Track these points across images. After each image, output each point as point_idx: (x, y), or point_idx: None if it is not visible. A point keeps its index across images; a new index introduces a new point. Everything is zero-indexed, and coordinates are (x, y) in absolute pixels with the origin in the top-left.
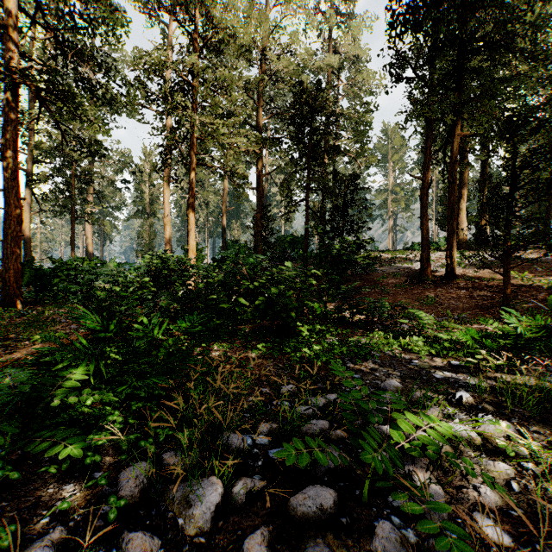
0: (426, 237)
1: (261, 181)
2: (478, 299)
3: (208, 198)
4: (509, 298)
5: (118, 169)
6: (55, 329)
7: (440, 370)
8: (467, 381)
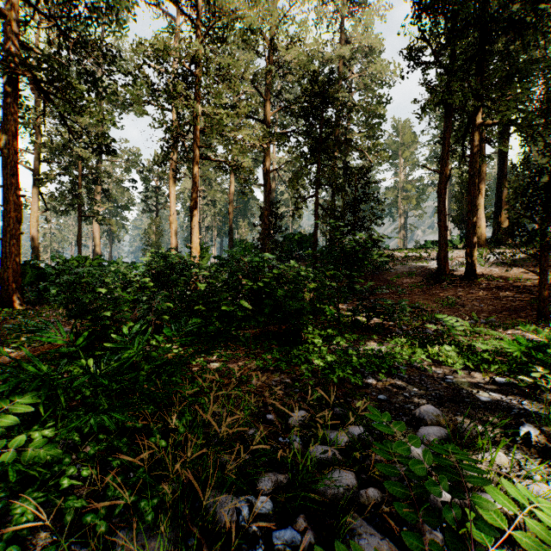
0: (444, 234)
1: (268, 177)
2: (504, 301)
3: (215, 197)
4: (545, 300)
5: (125, 168)
6: None
7: (484, 390)
8: (524, 407)
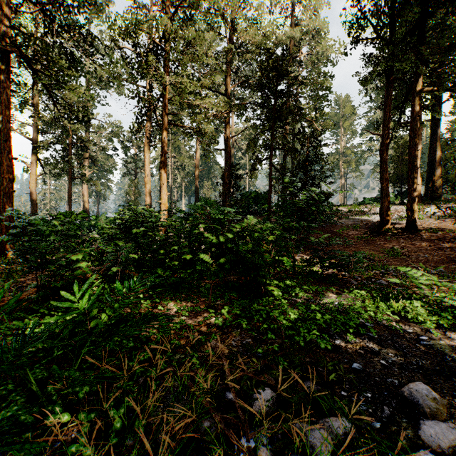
0: (386, 191)
1: (229, 143)
2: (447, 251)
3: (184, 162)
4: None
5: (109, 138)
6: (25, 280)
7: None
8: None
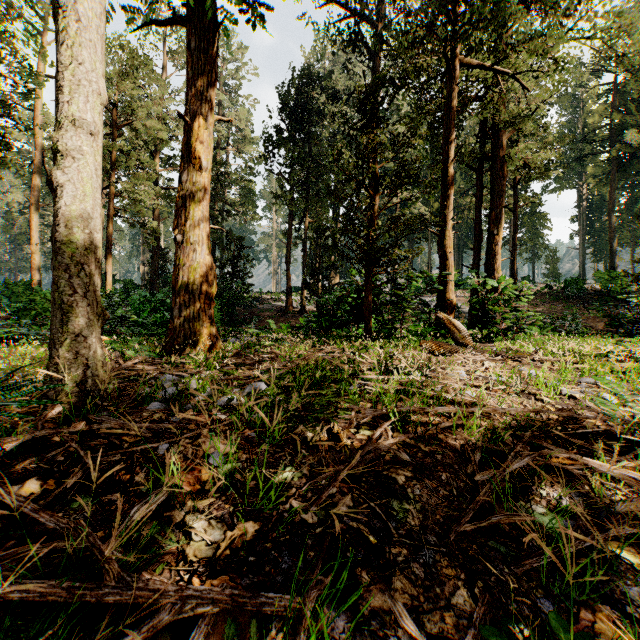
0: (289, 284)
1: (158, 225)
2: None
3: None
4: None
5: None
6: None
7: None
8: None
